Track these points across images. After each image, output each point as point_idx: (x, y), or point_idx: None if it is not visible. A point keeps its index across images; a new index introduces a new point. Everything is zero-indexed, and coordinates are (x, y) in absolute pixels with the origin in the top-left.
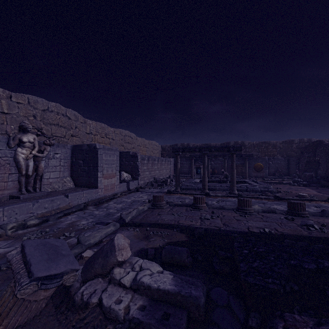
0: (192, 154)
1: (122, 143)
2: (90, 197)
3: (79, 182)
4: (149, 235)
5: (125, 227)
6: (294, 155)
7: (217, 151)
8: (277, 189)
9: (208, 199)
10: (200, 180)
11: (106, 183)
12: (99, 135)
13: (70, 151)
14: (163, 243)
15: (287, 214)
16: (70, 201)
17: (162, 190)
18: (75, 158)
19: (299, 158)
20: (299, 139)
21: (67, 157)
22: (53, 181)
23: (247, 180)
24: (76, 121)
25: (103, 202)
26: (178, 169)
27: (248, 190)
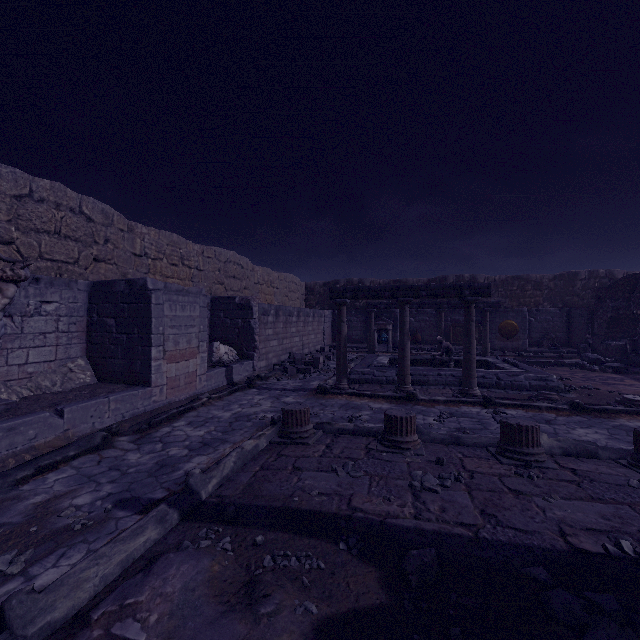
0: (370, 303)
1: (220, 278)
2: (128, 408)
3: (107, 370)
4: (260, 576)
5: (194, 527)
6: (578, 304)
7: (434, 296)
8: (562, 380)
9: (414, 409)
10: (389, 359)
11: (172, 373)
12: (167, 260)
13: (85, 296)
14: (305, 633)
15: (637, 465)
16: (68, 425)
17: (307, 383)
18: (97, 312)
19: (593, 309)
20: (589, 270)
21: (76, 309)
22: (38, 369)
23: (492, 359)
24: (108, 225)
25: (161, 423)
26: (343, 338)
27: (500, 385)
